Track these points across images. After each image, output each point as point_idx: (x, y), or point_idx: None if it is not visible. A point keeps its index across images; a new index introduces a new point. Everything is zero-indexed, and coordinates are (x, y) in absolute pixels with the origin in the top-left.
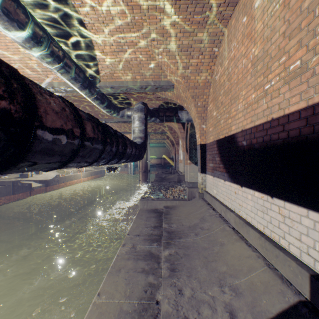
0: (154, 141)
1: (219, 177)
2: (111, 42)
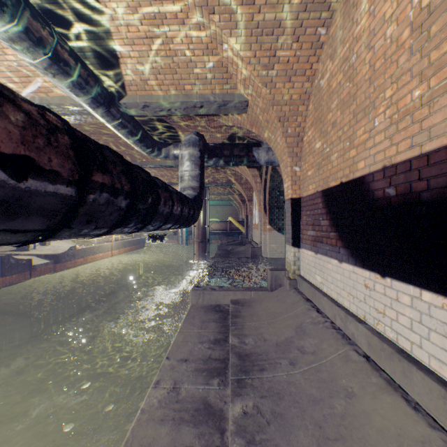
0: (215, 197)
1: (327, 255)
2: (139, 18)
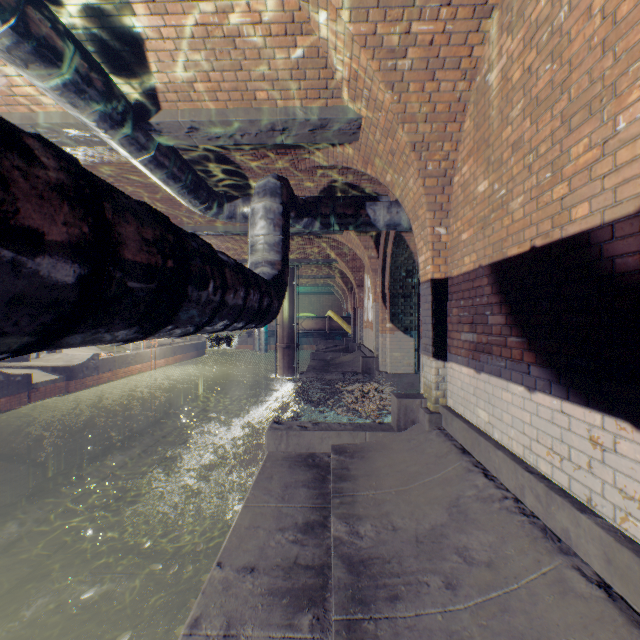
0: (308, 281)
1: (501, 376)
2: None
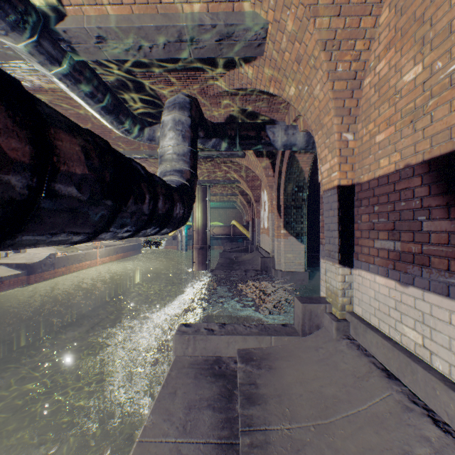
0: (218, 198)
1: (451, 295)
2: None
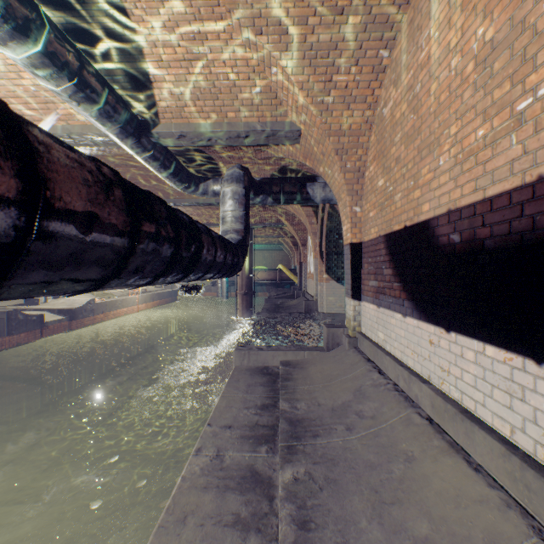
0: (262, 240)
1: (390, 308)
2: (177, 39)
